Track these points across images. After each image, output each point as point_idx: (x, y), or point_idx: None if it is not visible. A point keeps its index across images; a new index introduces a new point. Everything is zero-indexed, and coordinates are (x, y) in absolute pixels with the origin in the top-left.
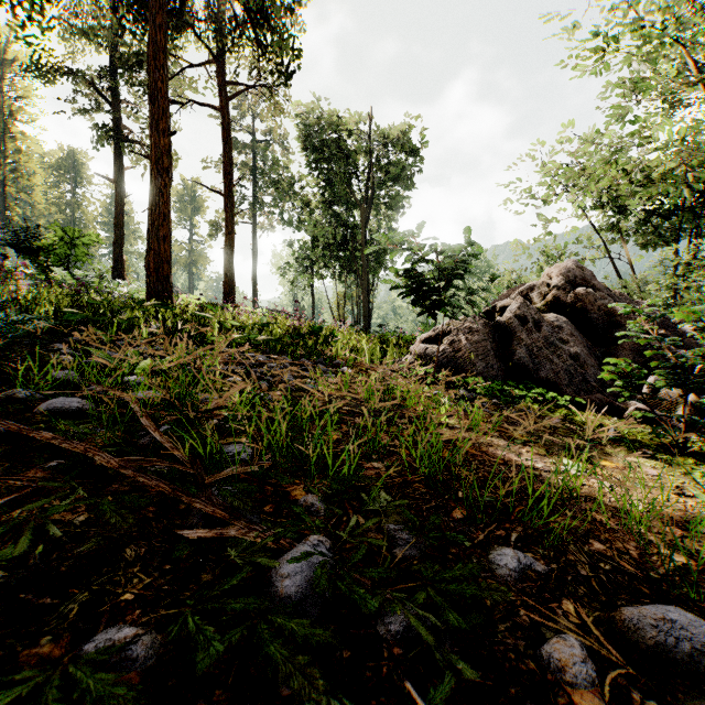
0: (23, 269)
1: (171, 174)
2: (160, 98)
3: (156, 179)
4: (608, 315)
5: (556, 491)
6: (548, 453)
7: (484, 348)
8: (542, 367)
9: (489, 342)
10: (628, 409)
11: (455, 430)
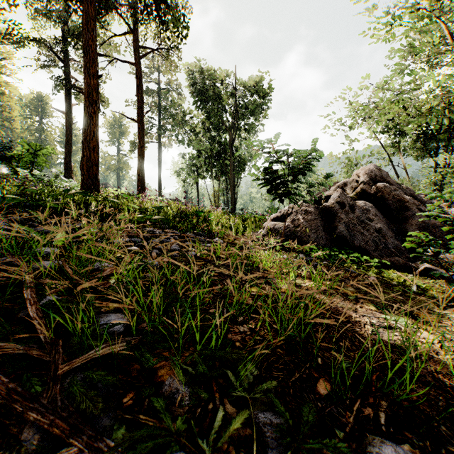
0: (3, 171)
1: (98, 104)
2: (90, 52)
3: (88, 107)
4: (399, 202)
5: (398, 350)
6: (376, 308)
7: (315, 224)
8: (356, 238)
9: (319, 220)
10: (418, 268)
11: (302, 288)
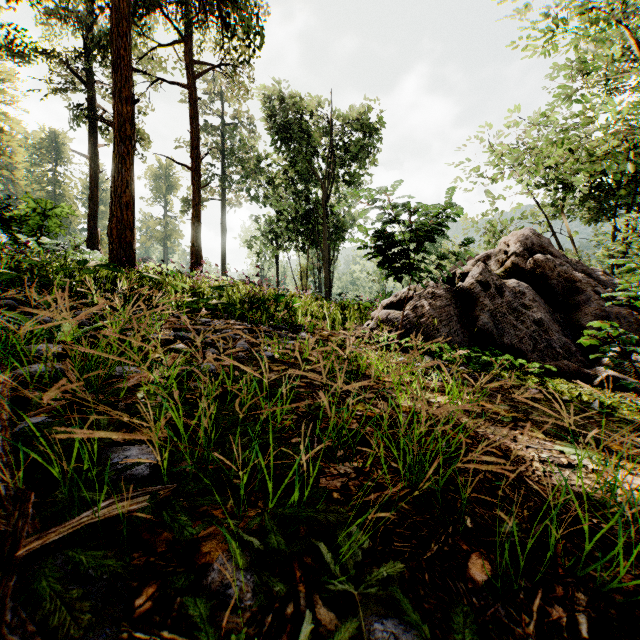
0: None
1: (134, 142)
2: (123, 66)
3: (119, 146)
4: (567, 281)
5: (589, 503)
6: (545, 435)
7: (447, 314)
8: (506, 333)
9: (452, 307)
10: (597, 376)
11: (431, 406)
